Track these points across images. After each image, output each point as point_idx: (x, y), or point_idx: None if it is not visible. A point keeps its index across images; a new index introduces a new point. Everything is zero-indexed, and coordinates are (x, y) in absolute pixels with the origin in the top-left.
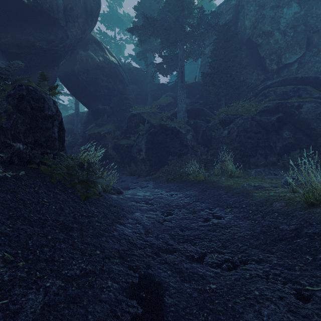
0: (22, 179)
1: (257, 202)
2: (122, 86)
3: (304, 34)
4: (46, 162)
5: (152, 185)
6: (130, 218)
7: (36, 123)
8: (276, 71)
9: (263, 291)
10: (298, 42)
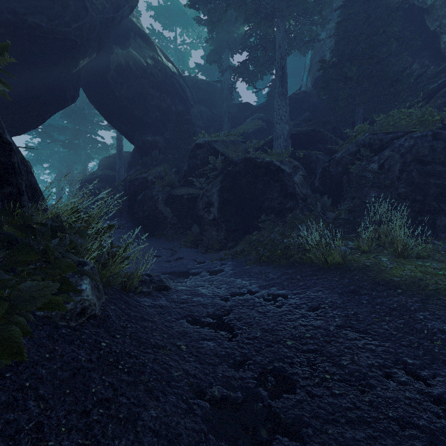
0: None
1: None
2: (184, 106)
3: None
4: None
5: (231, 269)
6: (151, 432)
7: None
8: None
9: None
10: None
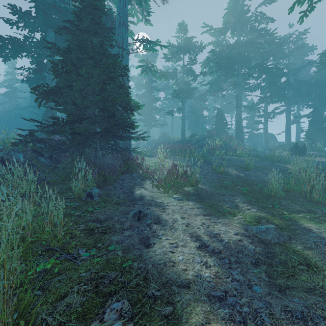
0: None
1: None
2: None
3: None
4: None
5: None
6: None
7: None
8: None
9: None
10: None
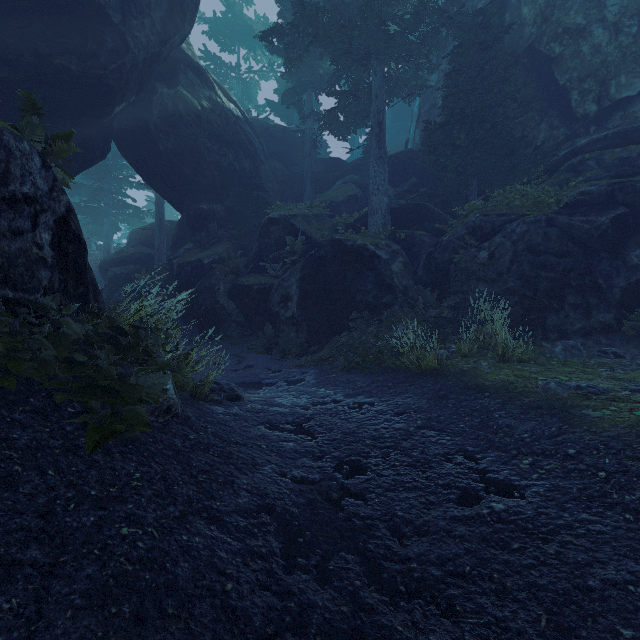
0: None
1: (609, 440)
2: (251, 163)
3: None
4: None
5: (313, 378)
6: (245, 491)
7: None
8: (595, 117)
9: None
10: None
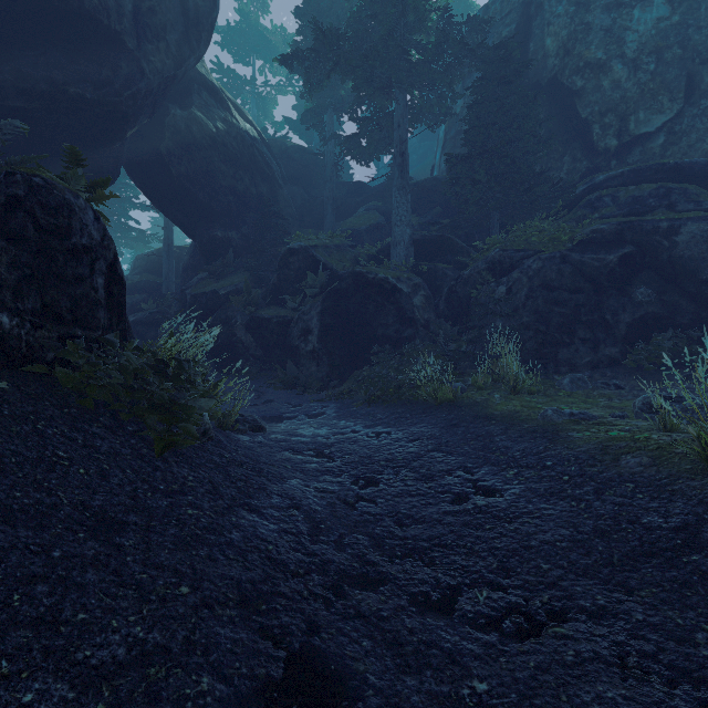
0: (6, 401)
1: (579, 454)
2: (269, 187)
3: (680, 68)
4: (70, 360)
5: (334, 412)
6: (276, 495)
7: (49, 265)
8: (616, 152)
9: (617, 707)
10: (666, 85)
